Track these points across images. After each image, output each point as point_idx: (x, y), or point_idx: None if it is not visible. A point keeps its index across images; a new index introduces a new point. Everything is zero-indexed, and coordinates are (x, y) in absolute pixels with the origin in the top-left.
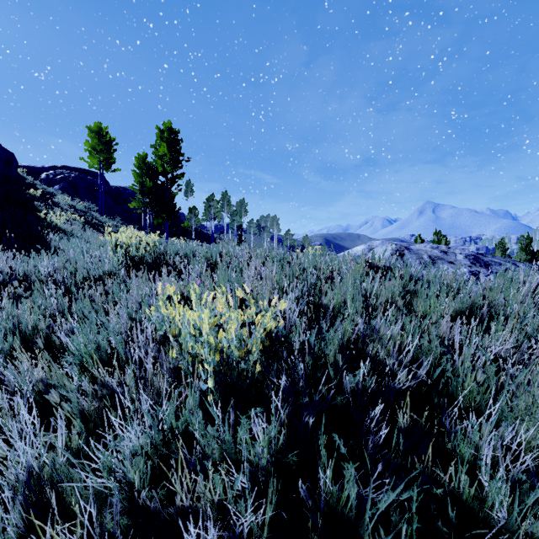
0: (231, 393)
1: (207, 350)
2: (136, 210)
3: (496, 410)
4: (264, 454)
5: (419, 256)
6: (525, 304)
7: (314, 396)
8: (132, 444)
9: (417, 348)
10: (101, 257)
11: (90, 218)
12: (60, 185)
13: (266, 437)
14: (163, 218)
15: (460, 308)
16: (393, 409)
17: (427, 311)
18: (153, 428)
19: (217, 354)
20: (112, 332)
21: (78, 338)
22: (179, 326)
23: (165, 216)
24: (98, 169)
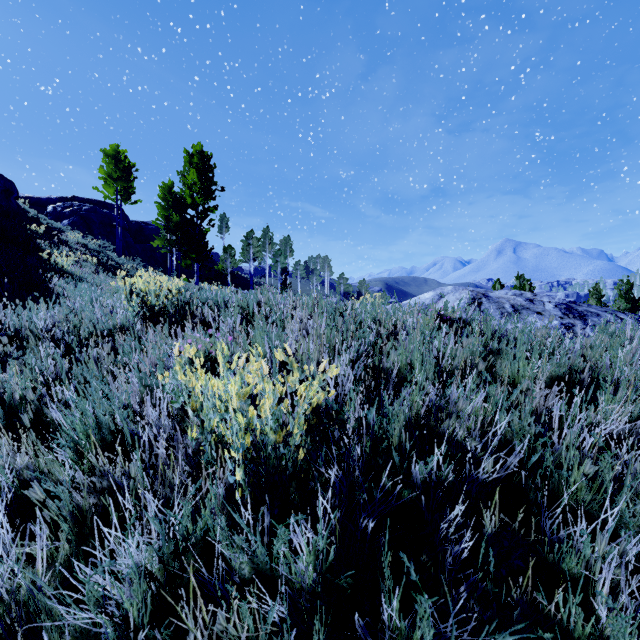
0: (265, 488)
1: (237, 429)
2: (159, 250)
3: (614, 514)
4: (308, 572)
5: (500, 305)
6: (633, 365)
7: (374, 492)
8: (134, 558)
9: (505, 425)
10: (114, 306)
11: (105, 259)
12: (69, 220)
13: (311, 550)
14: (193, 259)
15: (556, 373)
16: (476, 507)
17: (515, 376)
18: (162, 537)
19: (248, 438)
20: (118, 403)
21: (75, 412)
22: (200, 400)
23: (195, 256)
24: (115, 201)
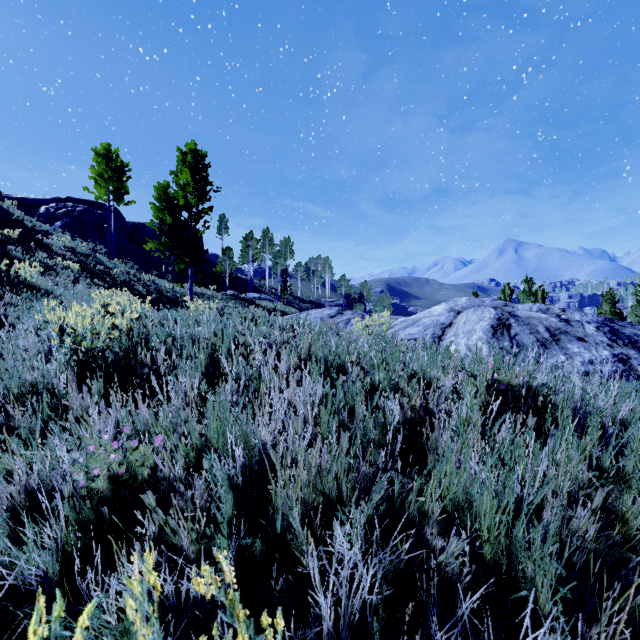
0: None
1: None
2: (152, 253)
3: None
4: None
5: (533, 328)
6: None
7: None
8: None
9: None
10: None
11: (93, 264)
12: (62, 221)
13: None
14: (186, 263)
15: None
16: None
17: None
18: None
19: None
20: None
21: None
22: None
23: (188, 260)
24: (107, 202)
